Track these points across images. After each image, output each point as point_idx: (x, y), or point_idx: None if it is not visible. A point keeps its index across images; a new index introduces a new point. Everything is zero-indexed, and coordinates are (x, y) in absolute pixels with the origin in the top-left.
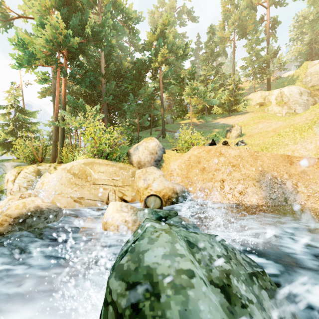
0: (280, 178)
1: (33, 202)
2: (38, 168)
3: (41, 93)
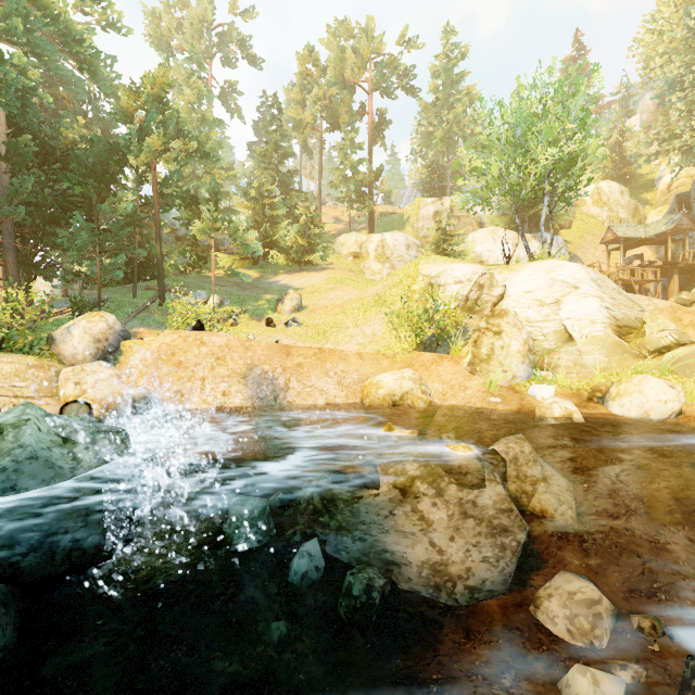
0: (273, 372)
1: None
2: None
3: None
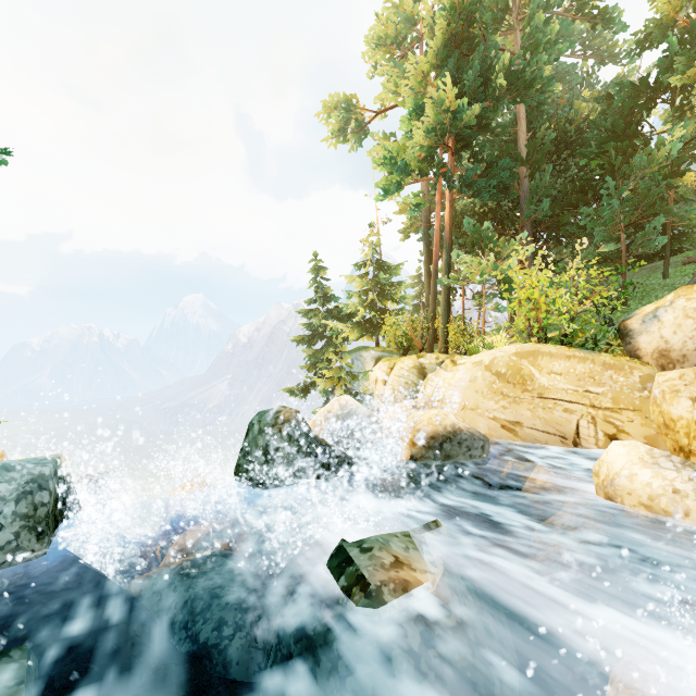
0: None
1: (446, 416)
2: (420, 362)
3: (404, 231)
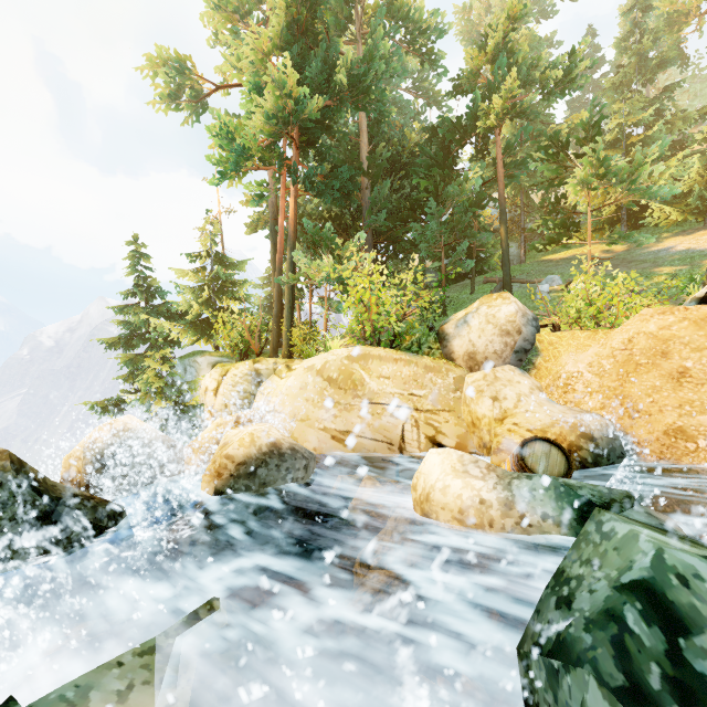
0: None
1: (265, 433)
2: (256, 368)
3: (250, 225)
